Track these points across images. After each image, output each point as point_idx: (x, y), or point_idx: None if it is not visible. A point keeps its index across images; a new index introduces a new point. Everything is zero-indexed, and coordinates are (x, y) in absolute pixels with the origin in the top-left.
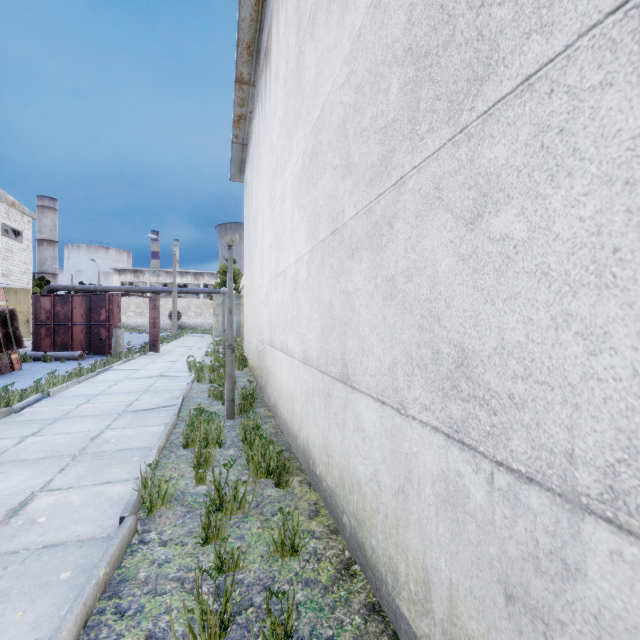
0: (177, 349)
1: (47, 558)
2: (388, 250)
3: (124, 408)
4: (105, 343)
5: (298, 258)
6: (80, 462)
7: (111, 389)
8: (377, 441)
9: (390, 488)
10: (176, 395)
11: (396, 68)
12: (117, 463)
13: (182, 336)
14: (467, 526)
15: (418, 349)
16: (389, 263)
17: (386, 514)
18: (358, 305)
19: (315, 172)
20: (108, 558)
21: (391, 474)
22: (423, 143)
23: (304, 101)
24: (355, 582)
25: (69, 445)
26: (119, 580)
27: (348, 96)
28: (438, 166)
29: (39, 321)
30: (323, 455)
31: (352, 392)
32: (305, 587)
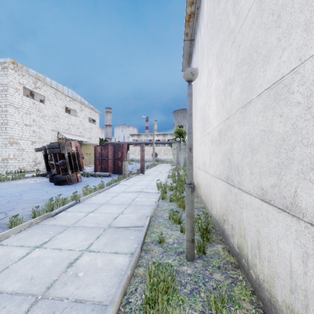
0: (153, 172)
1: None
2: None
3: (110, 222)
4: (120, 168)
5: None
6: None
7: (112, 200)
8: None
9: None
10: (146, 213)
11: None
12: None
13: (157, 165)
14: None
15: None
16: None
17: None
18: None
19: None
20: None
21: None
22: None
23: None
24: None
25: (47, 272)
26: None
27: None
28: None
29: (96, 157)
30: None
31: None
32: None
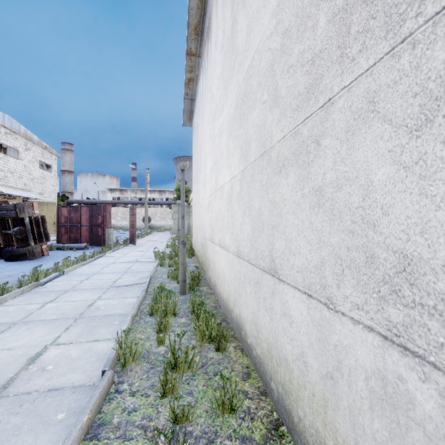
0: (147, 242)
1: (50, 400)
2: (315, 164)
3: (111, 284)
4: (101, 238)
5: (232, 177)
6: (79, 323)
7: (103, 270)
8: (304, 328)
9: (317, 371)
10: (146, 275)
11: (324, 4)
12: (103, 325)
13: (151, 233)
14: (411, 432)
15: (348, 252)
16: (316, 176)
17: (313, 392)
18: (285, 212)
19: (246, 109)
20: (91, 406)
21: (318, 359)
22: (354, 63)
23: (237, 57)
24: (283, 443)
25: (73, 310)
26: (99, 424)
27: (275, 42)
28: (373, 81)
29: (60, 223)
30: (253, 329)
31: (279, 283)
32: (242, 444)
